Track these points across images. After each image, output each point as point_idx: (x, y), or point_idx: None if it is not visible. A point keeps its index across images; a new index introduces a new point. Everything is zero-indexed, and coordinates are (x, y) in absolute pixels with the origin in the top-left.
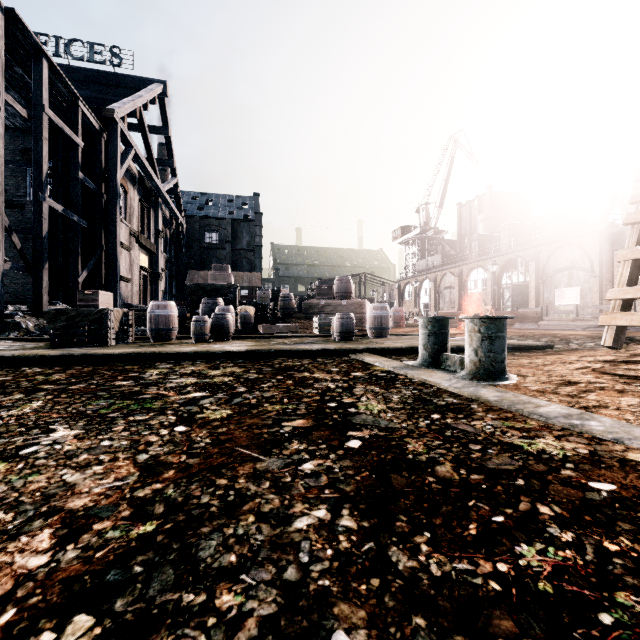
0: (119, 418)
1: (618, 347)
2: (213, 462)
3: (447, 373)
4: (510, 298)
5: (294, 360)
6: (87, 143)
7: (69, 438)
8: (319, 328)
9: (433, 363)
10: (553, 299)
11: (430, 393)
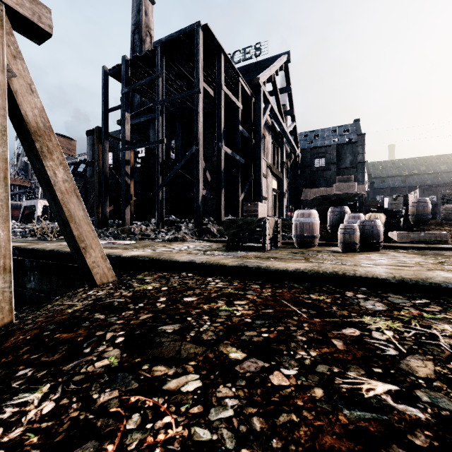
0: None
1: None
2: None
3: None
4: None
5: None
6: (243, 109)
7: None
8: None
9: None
10: None
11: None
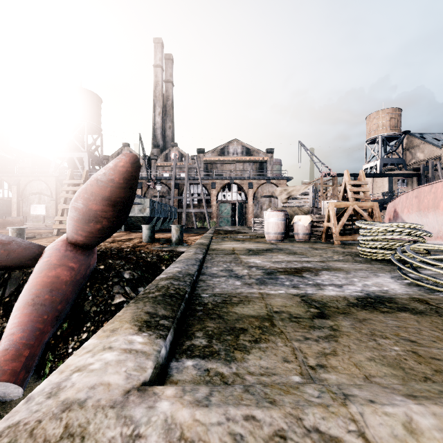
0: None
1: (58, 235)
2: None
3: None
4: None
5: None
6: None
7: None
8: None
9: None
10: (29, 211)
11: None
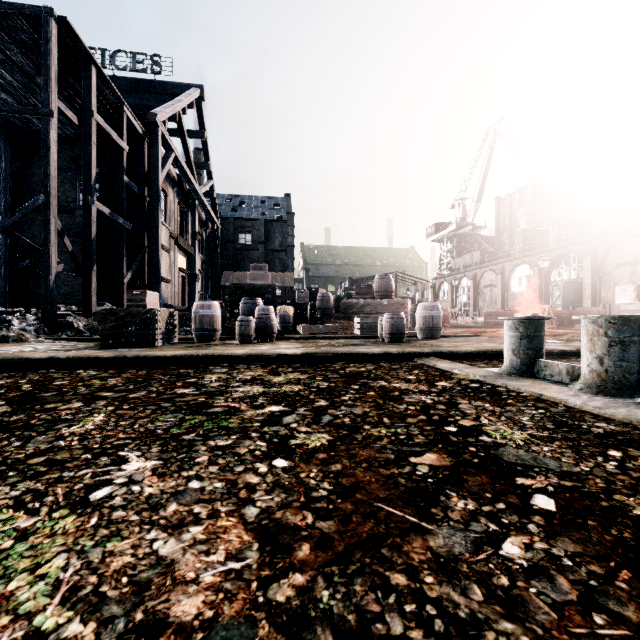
0: (197, 442)
1: None
2: (359, 532)
3: (555, 385)
4: (560, 296)
5: (356, 365)
6: (131, 148)
7: (146, 474)
8: (361, 329)
9: (526, 371)
10: (612, 297)
11: (565, 414)
